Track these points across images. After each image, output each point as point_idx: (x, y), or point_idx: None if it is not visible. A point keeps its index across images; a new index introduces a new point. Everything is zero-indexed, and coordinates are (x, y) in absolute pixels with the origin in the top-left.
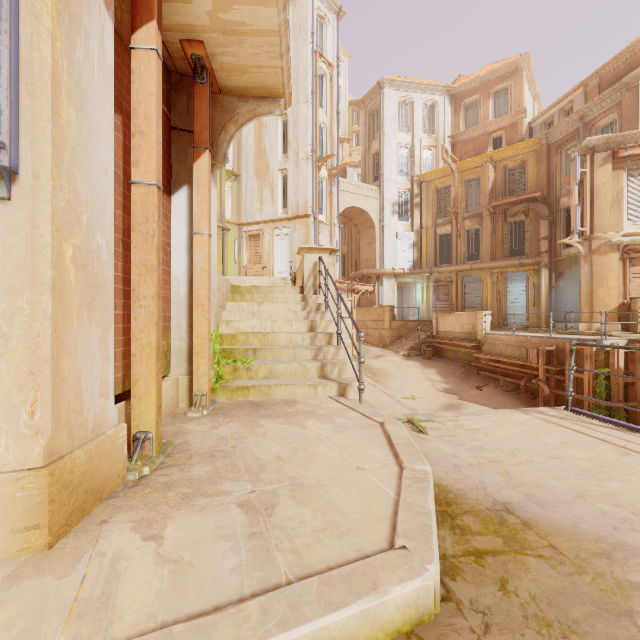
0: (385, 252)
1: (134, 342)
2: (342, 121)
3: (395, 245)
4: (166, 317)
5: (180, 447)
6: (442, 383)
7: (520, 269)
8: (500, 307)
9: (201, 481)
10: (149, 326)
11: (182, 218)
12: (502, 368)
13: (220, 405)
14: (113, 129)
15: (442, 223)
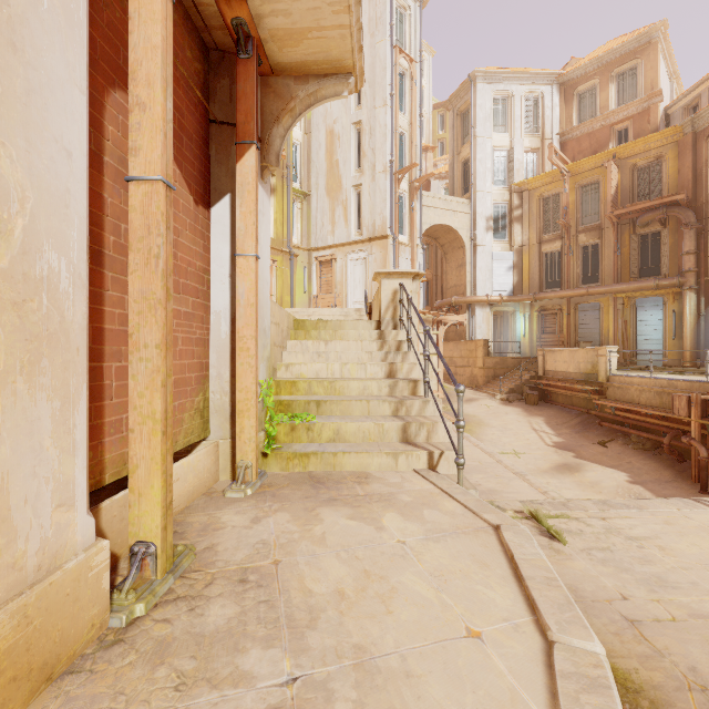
0: (477, 276)
1: (131, 411)
2: (425, 128)
3: (490, 267)
4: (202, 364)
5: (202, 558)
6: (552, 436)
7: (654, 293)
8: (626, 341)
9: (214, 642)
10: (152, 388)
11: (223, 237)
12: (634, 419)
13: (271, 479)
14: (85, 91)
15: (549, 239)
